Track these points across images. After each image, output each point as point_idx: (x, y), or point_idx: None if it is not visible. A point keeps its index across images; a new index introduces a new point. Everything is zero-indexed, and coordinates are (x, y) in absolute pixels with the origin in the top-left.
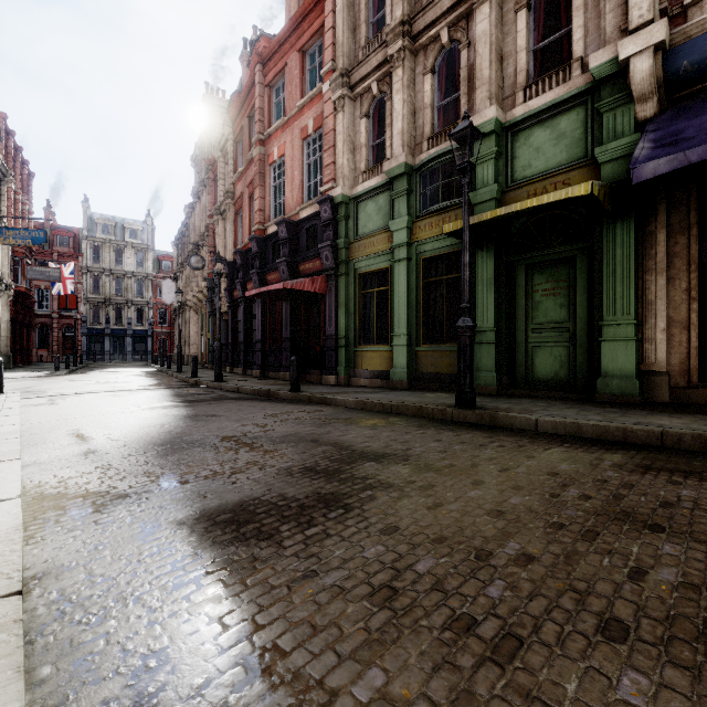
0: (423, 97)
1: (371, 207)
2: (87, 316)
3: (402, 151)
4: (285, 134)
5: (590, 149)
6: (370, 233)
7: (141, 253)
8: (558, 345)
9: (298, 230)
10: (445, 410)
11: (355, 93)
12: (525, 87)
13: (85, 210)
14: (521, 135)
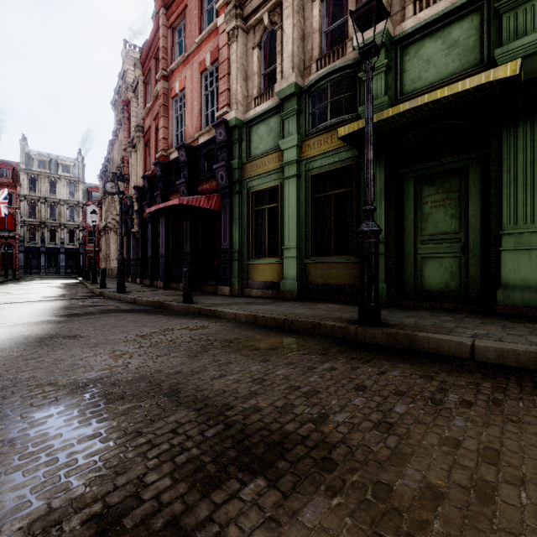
0: (312, 23)
1: (263, 129)
2: (25, 236)
3: (292, 73)
4: (185, 69)
5: (486, 55)
6: (262, 154)
7: (73, 185)
8: (449, 256)
9: (197, 154)
10: (348, 328)
11: (247, 25)
12: (415, 0)
13: (23, 147)
14: (411, 48)
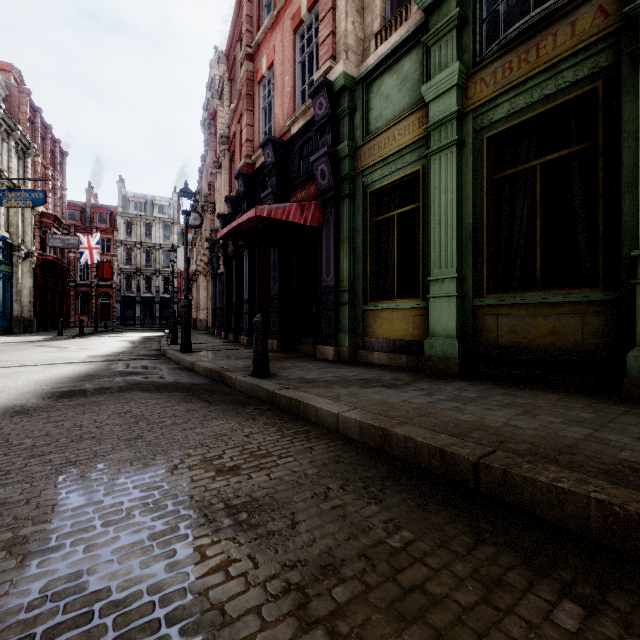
0: None
1: (390, 82)
2: (121, 285)
3: None
4: (274, 34)
5: None
6: (388, 123)
7: (168, 227)
8: None
9: (289, 152)
10: None
11: None
12: None
13: (120, 189)
14: None
